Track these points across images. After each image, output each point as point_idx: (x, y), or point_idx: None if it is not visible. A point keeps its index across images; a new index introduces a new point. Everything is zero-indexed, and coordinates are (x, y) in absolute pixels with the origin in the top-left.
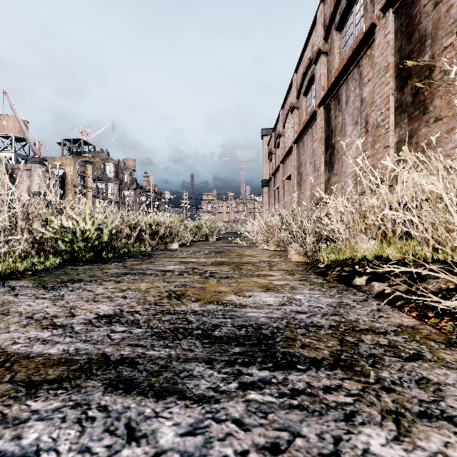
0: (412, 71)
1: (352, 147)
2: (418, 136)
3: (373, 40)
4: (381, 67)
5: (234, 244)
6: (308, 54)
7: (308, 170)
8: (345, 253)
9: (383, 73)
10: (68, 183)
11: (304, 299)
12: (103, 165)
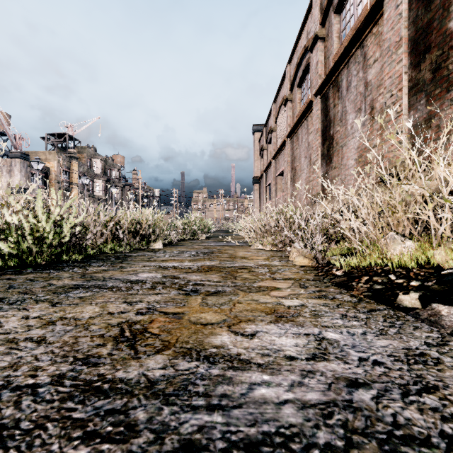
0: (431, 43)
1: (354, 137)
2: (439, 117)
3: (380, 15)
4: (392, 43)
5: (225, 243)
6: (303, 42)
7: (302, 164)
8: (371, 256)
9: (393, 50)
10: (52, 179)
11: (344, 341)
12: (90, 161)
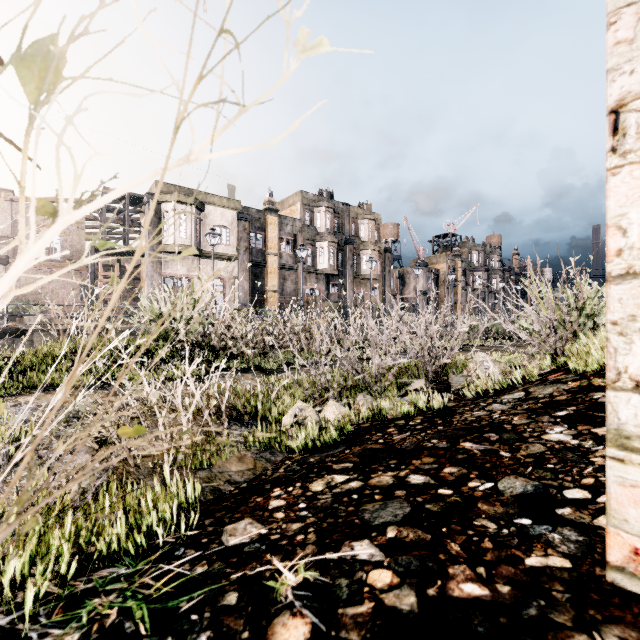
0: None
1: None
2: None
3: None
4: None
5: None
6: None
7: None
8: None
9: None
10: (442, 279)
11: None
12: (470, 254)
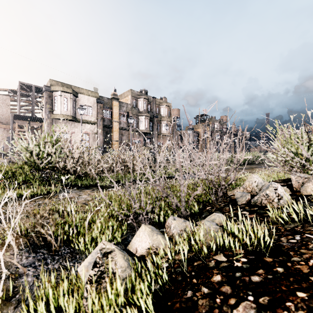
0: None
1: None
2: None
3: None
4: None
5: None
6: None
7: None
8: None
9: None
10: (200, 136)
11: None
12: (213, 124)
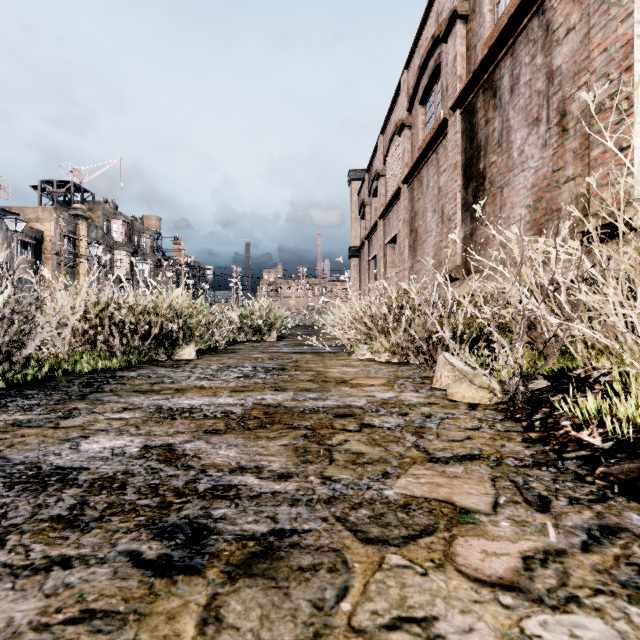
0: None
1: (526, 168)
2: None
3: None
4: None
5: (307, 348)
6: (430, 31)
7: (429, 223)
8: None
9: None
10: (47, 248)
11: None
12: (107, 222)
